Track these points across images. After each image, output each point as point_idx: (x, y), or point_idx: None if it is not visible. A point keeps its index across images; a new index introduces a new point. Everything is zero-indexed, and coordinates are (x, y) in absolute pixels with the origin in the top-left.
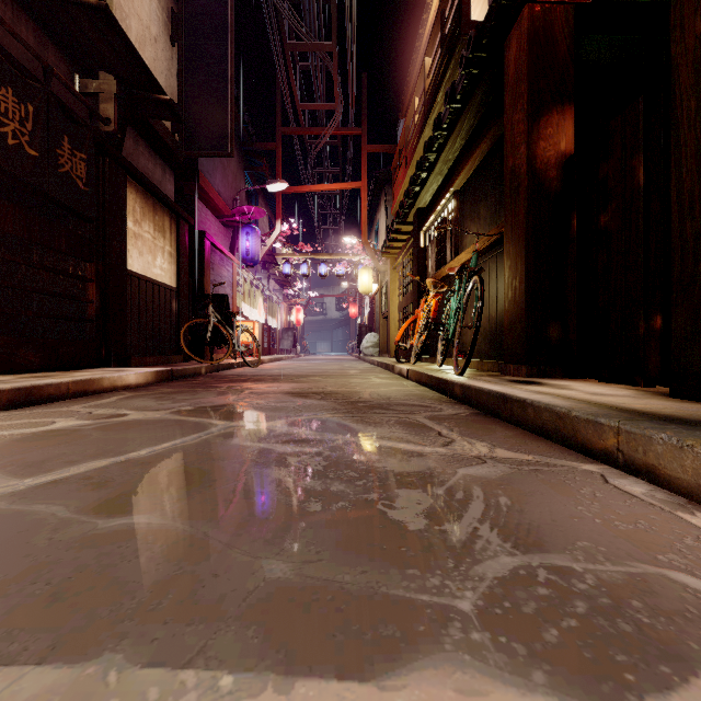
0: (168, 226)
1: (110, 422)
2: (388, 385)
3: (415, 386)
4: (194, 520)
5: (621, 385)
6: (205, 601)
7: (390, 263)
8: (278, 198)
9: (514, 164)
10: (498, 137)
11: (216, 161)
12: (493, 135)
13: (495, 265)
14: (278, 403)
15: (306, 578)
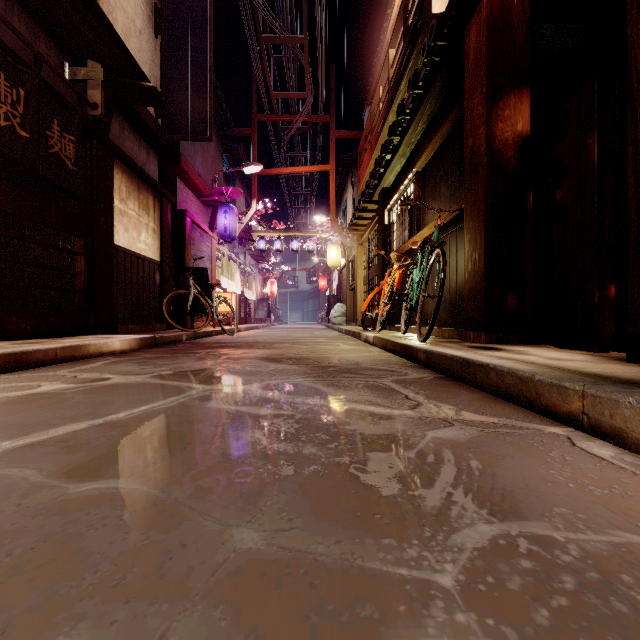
0: (151, 204)
1: (92, 385)
2: (355, 351)
3: (381, 352)
4: (166, 485)
5: (576, 350)
6: (171, 576)
7: (356, 239)
8: (254, 180)
9: (473, 144)
10: (458, 120)
11: (196, 145)
12: (453, 118)
13: (455, 239)
14: (253, 368)
15: (278, 549)
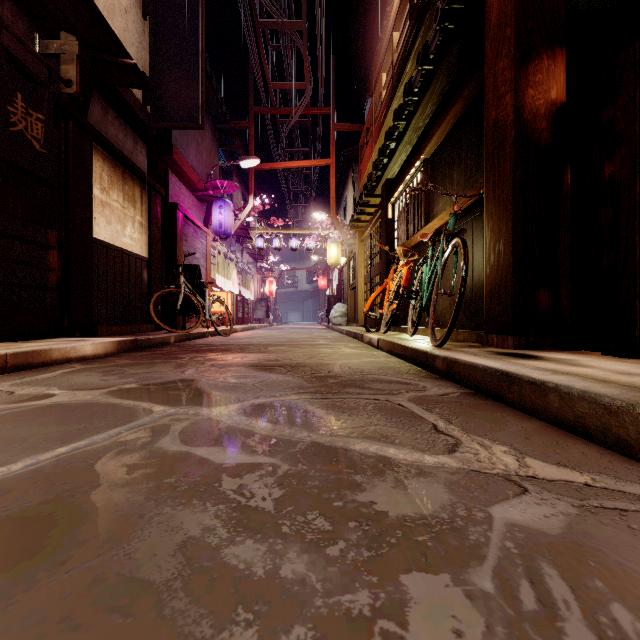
0: (138, 196)
1: (21, 407)
2: (359, 355)
3: (387, 356)
4: None
5: (634, 359)
6: None
7: (358, 236)
8: (251, 175)
9: (497, 117)
10: (475, 96)
11: (190, 137)
12: (469, 93)
13: (471, 230)
14: (238, 379)
15: None
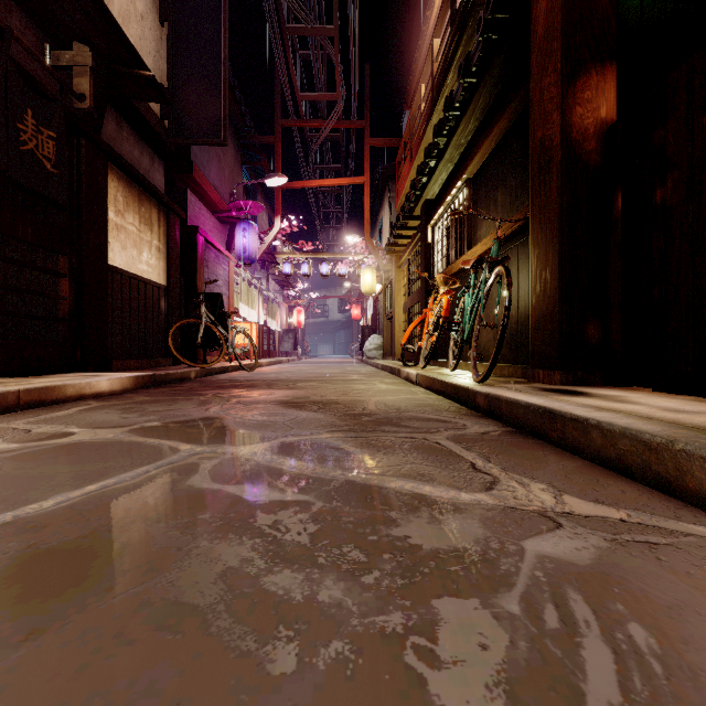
0: (155, 218)
1: (42, 446)
2: (395, 392)
3: (426, 393)
4: None
5: (686, 395)
6: None
7: (394, 261)
8: (277, 194)
9: (543, 136)
10: (520, 112)
11: (211, 153)
12: (514, 109)
13: (516, 257)
14: (266, 417)
15: None
